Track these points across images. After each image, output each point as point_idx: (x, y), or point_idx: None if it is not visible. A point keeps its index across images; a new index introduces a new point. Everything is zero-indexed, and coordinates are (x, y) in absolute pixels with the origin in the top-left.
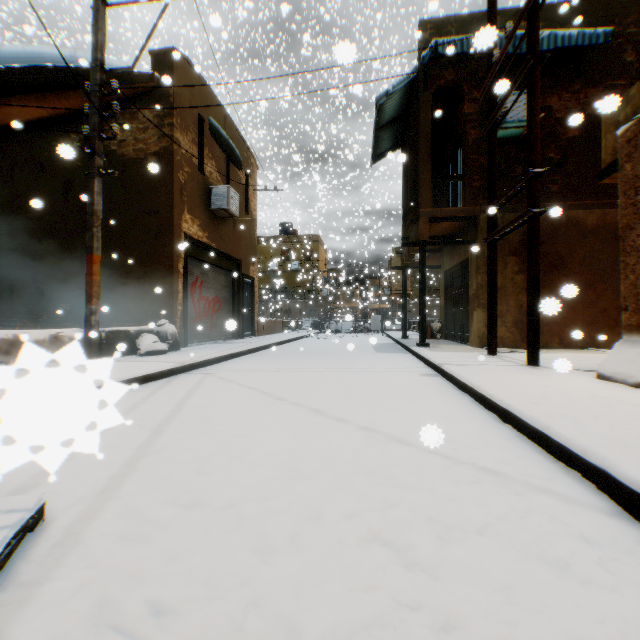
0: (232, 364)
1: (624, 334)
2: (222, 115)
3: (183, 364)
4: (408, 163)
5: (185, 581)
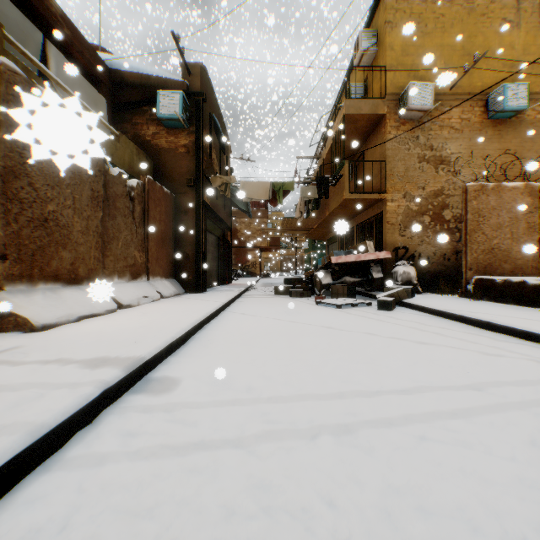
0: None
1: (11, 285)
2: None
3: None
4: None
5: (303, 307)
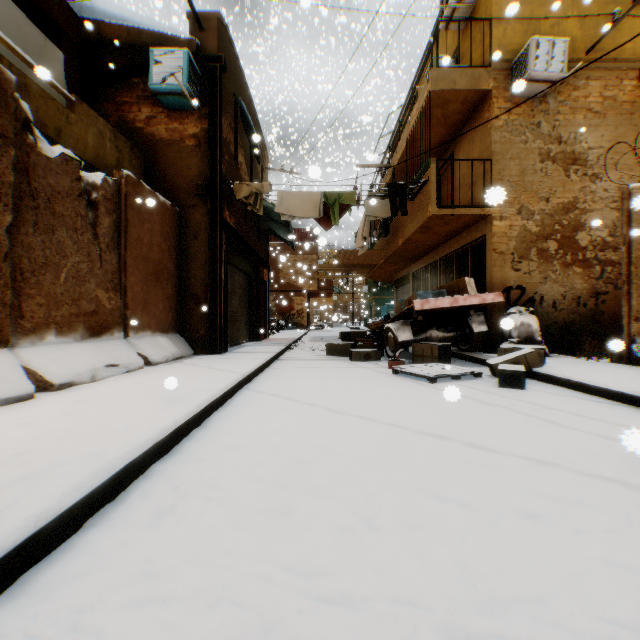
0: None
1: None
2: None
3: None
4: None
5: (373, 380)
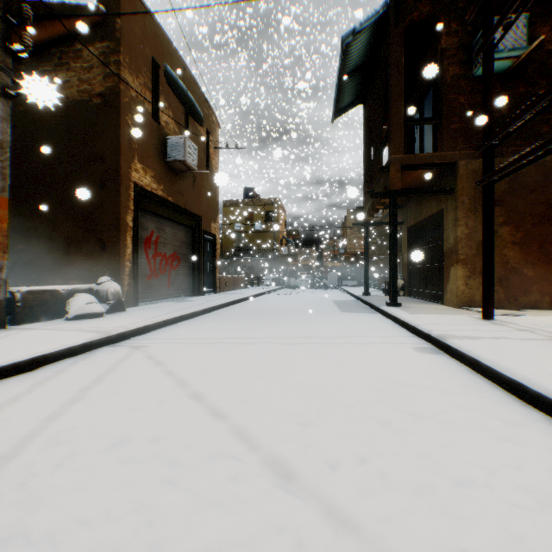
0: (178, 330)
1: None
2: (180, 66)
3: (108, 334)
4: (373, 114)
5: None
